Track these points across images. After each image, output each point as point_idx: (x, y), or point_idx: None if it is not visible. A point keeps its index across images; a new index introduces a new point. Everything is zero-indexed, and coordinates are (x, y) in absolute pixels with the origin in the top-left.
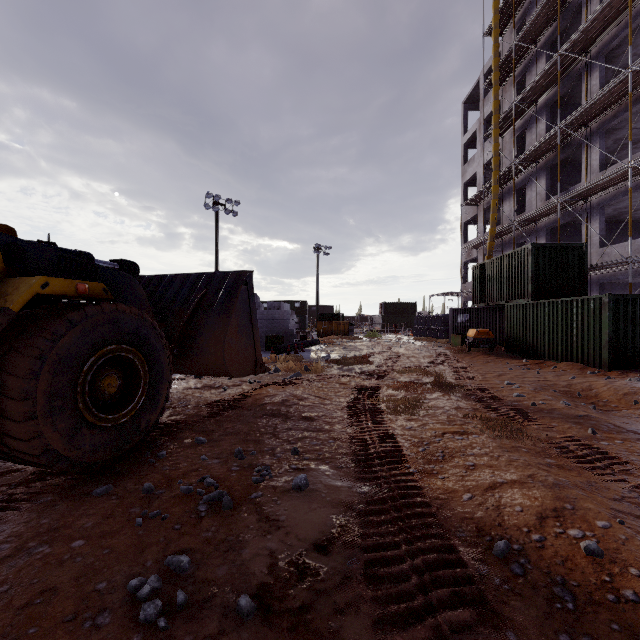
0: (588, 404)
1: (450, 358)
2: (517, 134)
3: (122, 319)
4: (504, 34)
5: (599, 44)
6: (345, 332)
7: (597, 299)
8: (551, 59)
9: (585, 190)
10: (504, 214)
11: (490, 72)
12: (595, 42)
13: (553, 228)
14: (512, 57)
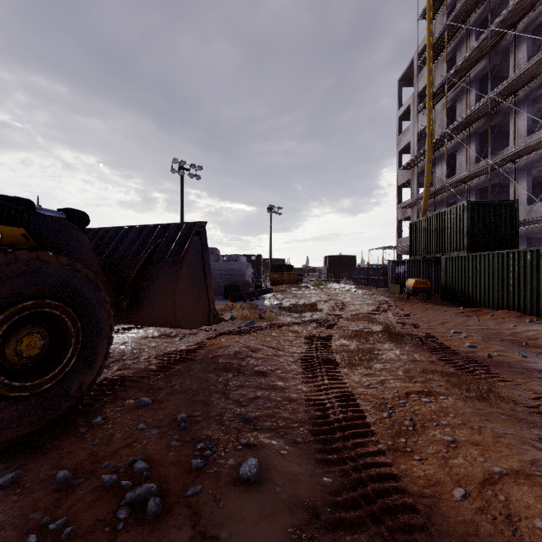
0: (539, 354)
1: (392, 306)
2: (448, 106)
3: (45, 270)
4: (436, 17)
5: (526, 20)
6: (295, 281)
7: (534, 251)
8: (482, 35)
9: (514, 153)
10: (436, 177)
11: (423, 52)
12: (523, 18)
13: (481, 189)
14: (444, 37)
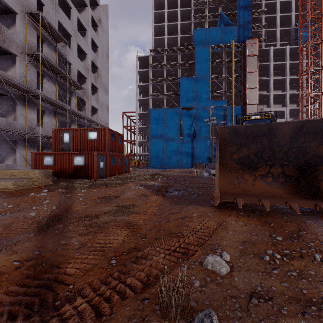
0: None
1: None
2: None
3: None
4: None
5: None
6: None
7: None
8: None
9: None
10: None
11: None
12: None
13: None
14: None
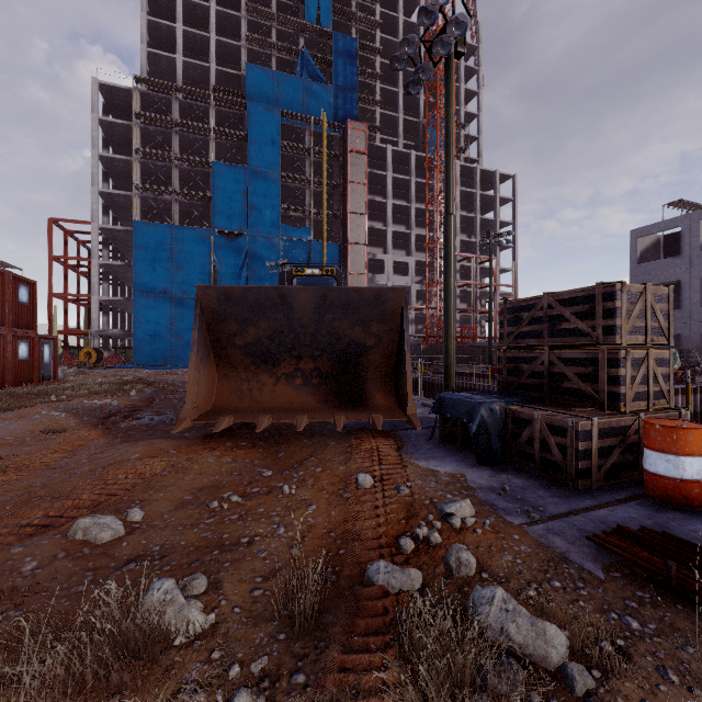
0: None
1: None
2: None
3: None
4: None
5: None
6: None
7: None
8: None
9: None
10: None
11: None
12: None
13: None
14: None
